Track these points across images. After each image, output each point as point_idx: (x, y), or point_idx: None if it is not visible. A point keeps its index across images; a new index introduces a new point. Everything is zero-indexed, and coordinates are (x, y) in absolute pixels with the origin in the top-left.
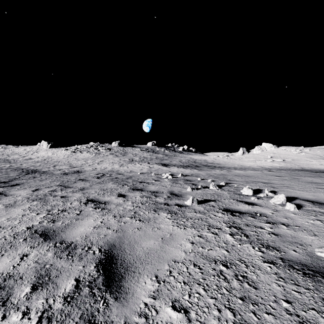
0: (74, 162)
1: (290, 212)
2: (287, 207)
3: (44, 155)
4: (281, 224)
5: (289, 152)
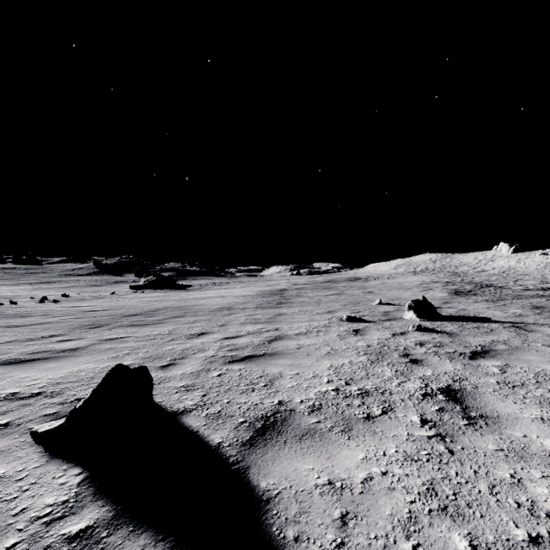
0: None
1: None
2: None
3: (502, 265)
4: None
5: None
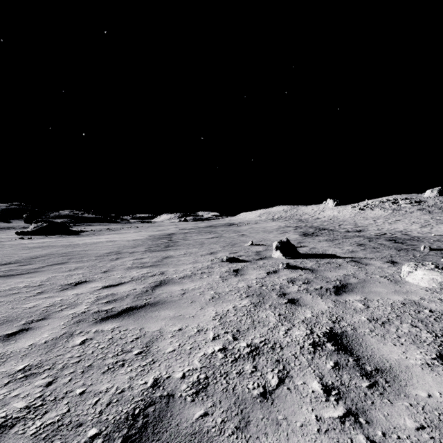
0: (360, 222)
1: None
2: None
3: (329, 214)
4: None
5: None
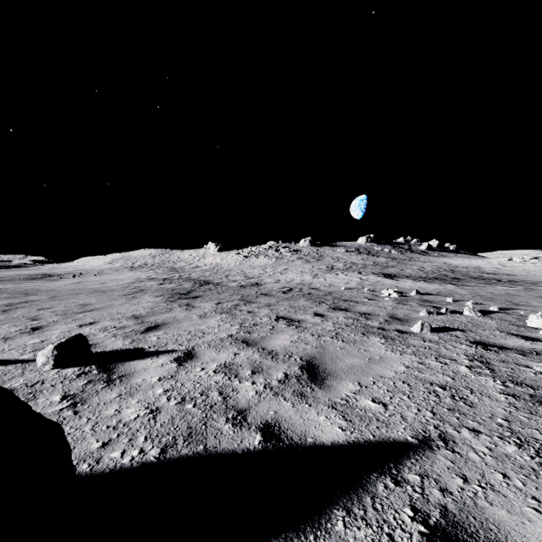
0: (249, 271)
1: None
2: None
3: (212, 262)
4: None
5: None
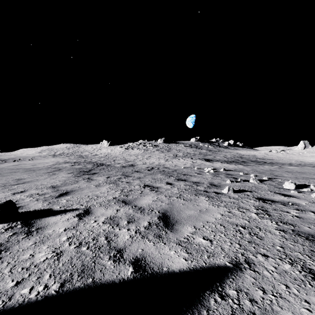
0: (127, 158)
1: None
2: None
3: (105, 152)
4: (310, 211)
5: None
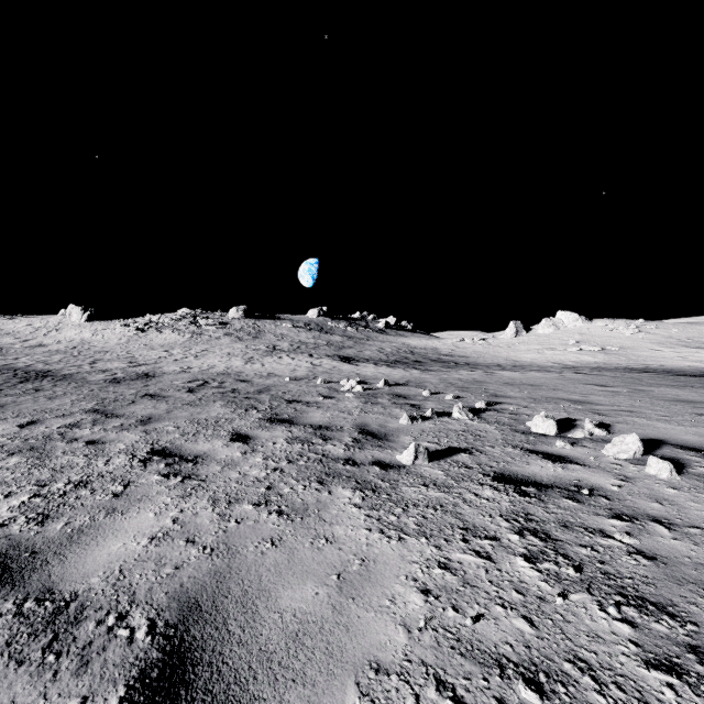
0: (140, 354)
1: (661, 482)
2: (652, 468)
3: (73, 338)
4: (651, 521)
5: (615, 332)
